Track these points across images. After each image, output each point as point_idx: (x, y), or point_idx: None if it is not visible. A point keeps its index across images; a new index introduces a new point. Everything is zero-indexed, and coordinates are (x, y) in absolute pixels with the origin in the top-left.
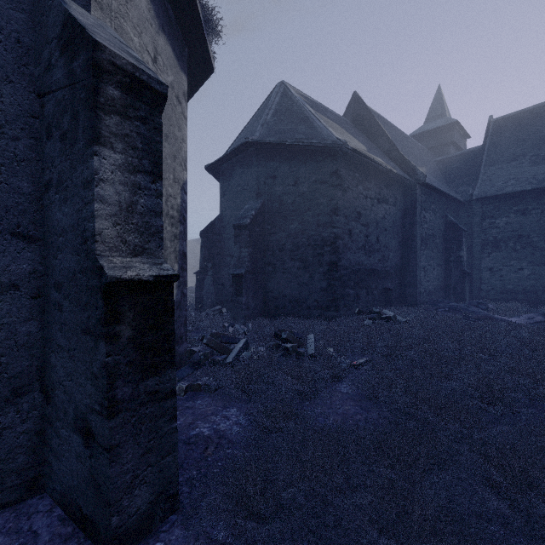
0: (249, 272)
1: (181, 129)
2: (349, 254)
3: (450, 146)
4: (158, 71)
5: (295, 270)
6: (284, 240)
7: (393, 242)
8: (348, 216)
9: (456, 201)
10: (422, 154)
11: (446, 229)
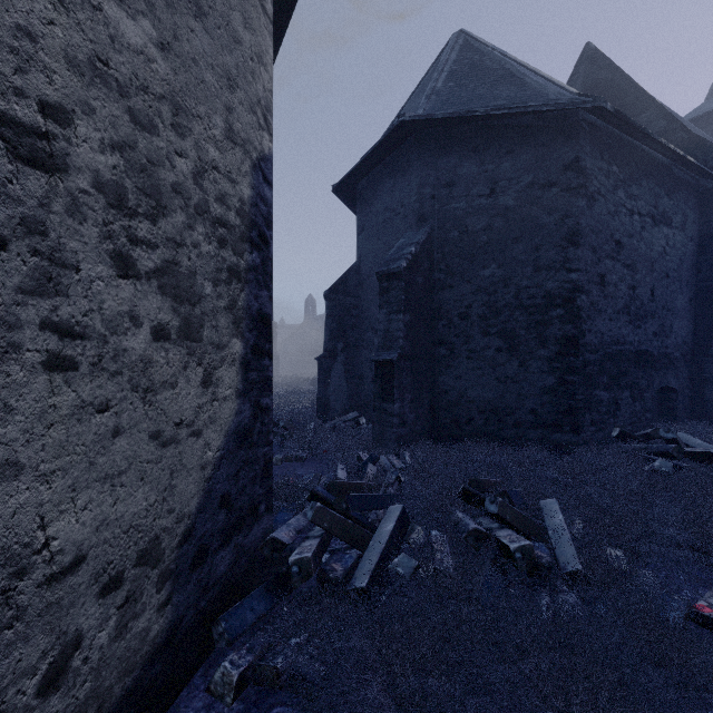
0: (404, 356)
1: (255, 30)
2: (600, 321)
3: None
4: None
5: (492, 353)
6: (470, 298)
7: (680, 299)
8: (598, 249)
9: None
10: None
11: None
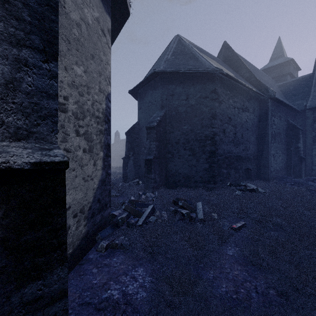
0: (156, 157)
1: (106, 54)
2: (223, 145)
3: (287, 75)
4: (85, 4)
5: (187, 156)
6: (179, 136)
7: (252, 137)
8: (223, 120)
9: (294, 110)
10: (269, 81)
11: (288, 129)
